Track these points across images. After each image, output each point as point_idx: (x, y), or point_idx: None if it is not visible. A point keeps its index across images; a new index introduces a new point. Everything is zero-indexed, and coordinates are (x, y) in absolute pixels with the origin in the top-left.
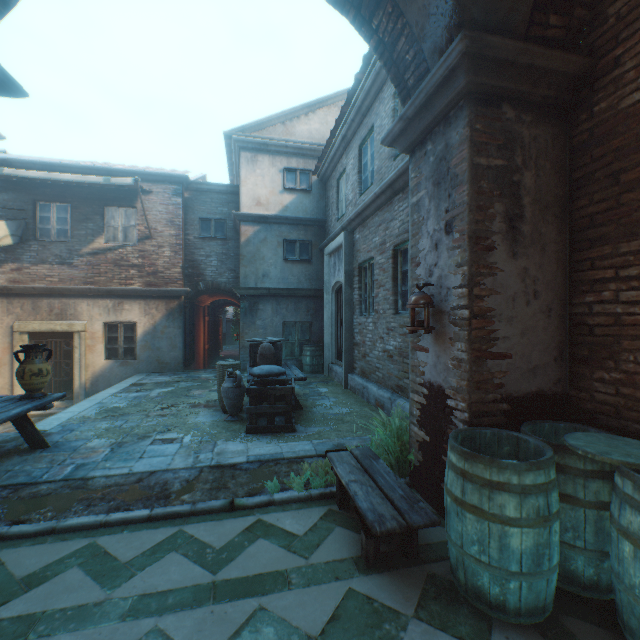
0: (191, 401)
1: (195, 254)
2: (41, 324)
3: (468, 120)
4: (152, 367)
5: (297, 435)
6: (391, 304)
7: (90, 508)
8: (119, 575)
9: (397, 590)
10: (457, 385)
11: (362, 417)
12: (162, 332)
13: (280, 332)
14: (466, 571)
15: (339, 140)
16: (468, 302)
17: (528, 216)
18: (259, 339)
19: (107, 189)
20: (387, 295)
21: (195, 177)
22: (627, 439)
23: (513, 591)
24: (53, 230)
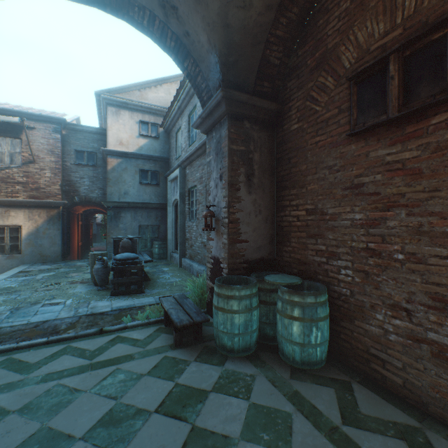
0: (70, 280)
1: (71, 176)
2: None
3: (228, 127)
4: (35, 259)
5: (145, 294)
6: None
7: (3, 343)
8: (31, 368)
9: (188, 353)
10: (224, 256)
11: None
12: (44, 233)
13: (137, 232)
14: (219, 338)
15: (176, 108)
16: (228, 215)
17: (257, 174)
18: (121, 236)
19: None
20: (203, 209)
21: (71, 119)
22: (289, 275)
23: (236, 342)
24: None
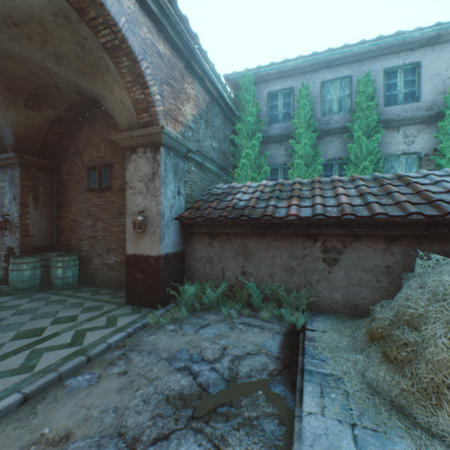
0: None
1: None
2: None
3: (20, 171)
4: None
5: None
6: None
7: None
8: None
9: None
10: (17, 245)
11: None
12: None
13: None
14: (14, 286)
15: None
16: (20, 221)
17: (42, 199)
18: None
19: None
20: None
21: None
22: (62, 252)
23: (26, 285)
24: None
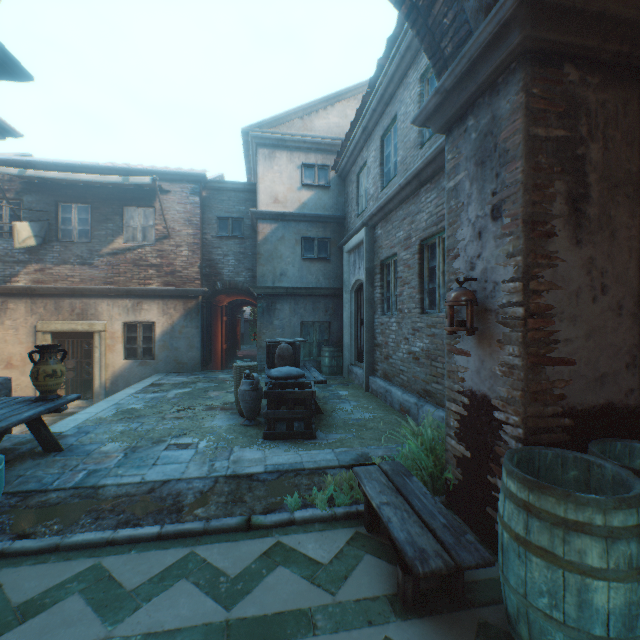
0: (208, 403)
1: (212, 253)
2: (63, 324)
3: (523, 84)
4: (170, 367)
5: (317, 442)
6: (417, 303)
7: (98, 521)
8: (122, 607)
9: None
10: (508, 395)
11: (386, 423)
12: (180, 332)
13: (298, 332)
14: (531, 627)
15: (359, 132)
16: (523, 298)
17: (594, 196)
18: (277, 339)
19: (126, 189)
20: (412, 293)
21: (213, 176)
22: None
23: None
24: (74, 231)
